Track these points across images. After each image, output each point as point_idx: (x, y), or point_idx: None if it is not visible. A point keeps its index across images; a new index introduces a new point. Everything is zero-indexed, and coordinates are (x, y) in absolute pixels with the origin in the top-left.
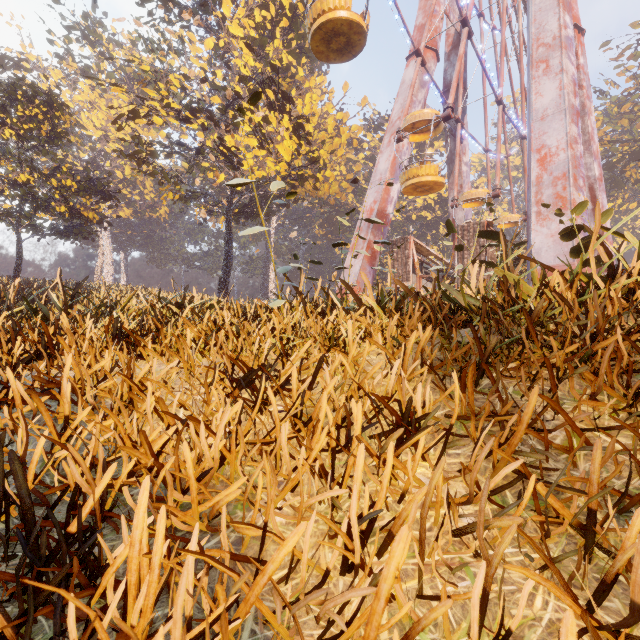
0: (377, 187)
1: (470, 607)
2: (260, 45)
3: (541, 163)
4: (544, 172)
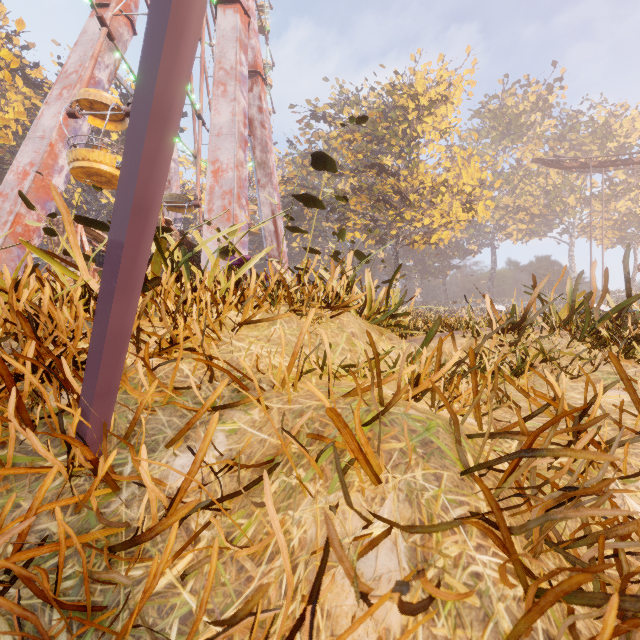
0: (37, 146)
1: None
2: None
3: (215, 175)
4: (216, 184)
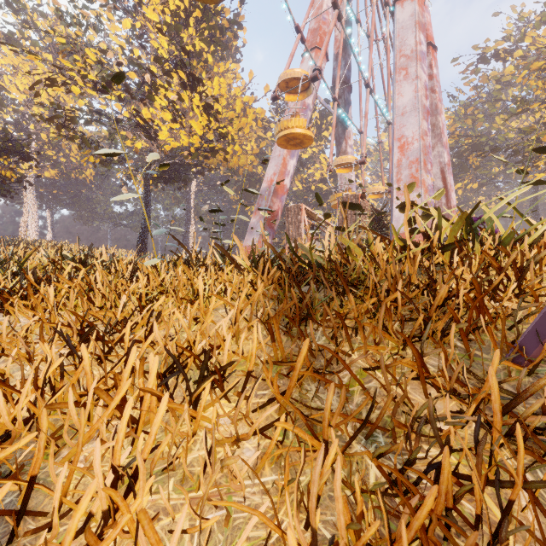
0: (276, 161)
1: (216, 534)
2: (175, 30)
3: (401, 149)
4: (403, 157)
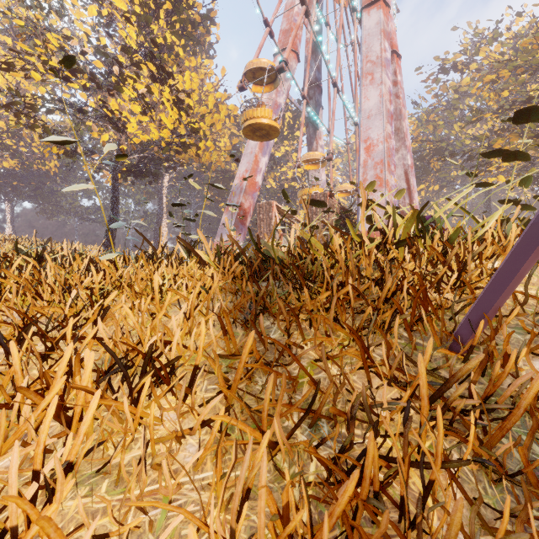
0: (248, 159)
1: (146, 535)
2: (145, 21)
3: (367, 151)
4: (369, 158)
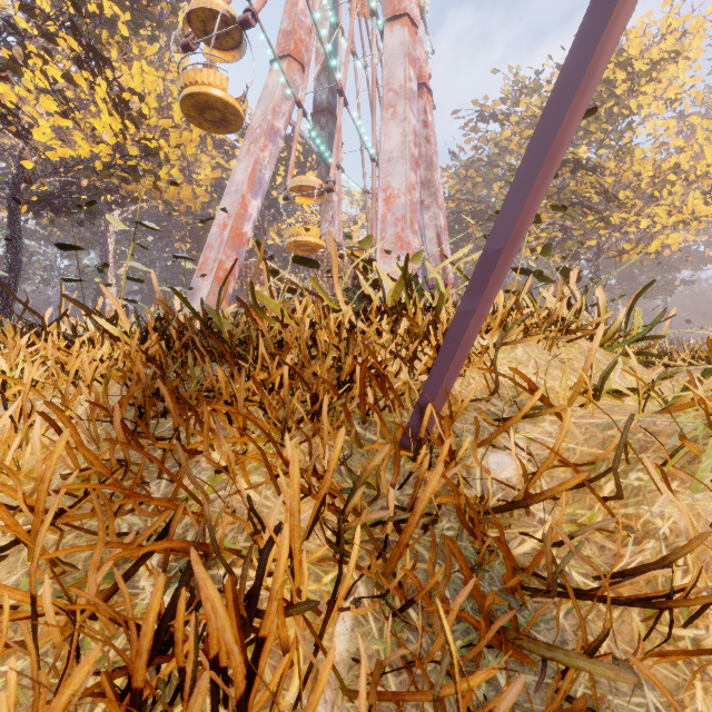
0: (233, 199)
1: None
2: None
3: (386, 202)
4: (388, 212)
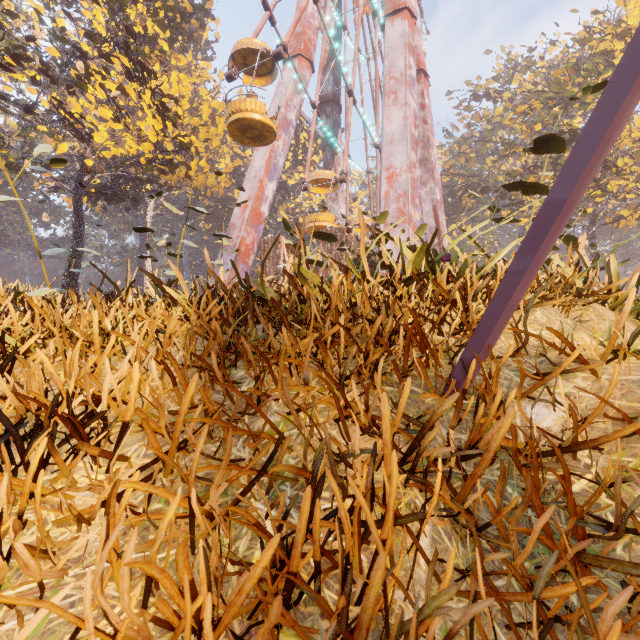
0: (252, 184)
1: None
2: (119, 4)
3: (389, 181)
4: (391, 189)
